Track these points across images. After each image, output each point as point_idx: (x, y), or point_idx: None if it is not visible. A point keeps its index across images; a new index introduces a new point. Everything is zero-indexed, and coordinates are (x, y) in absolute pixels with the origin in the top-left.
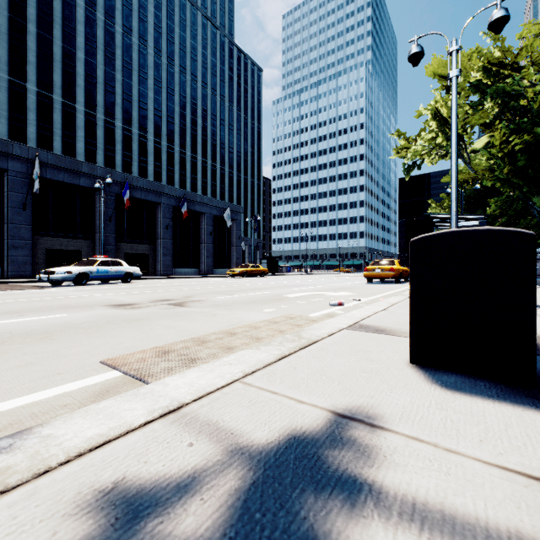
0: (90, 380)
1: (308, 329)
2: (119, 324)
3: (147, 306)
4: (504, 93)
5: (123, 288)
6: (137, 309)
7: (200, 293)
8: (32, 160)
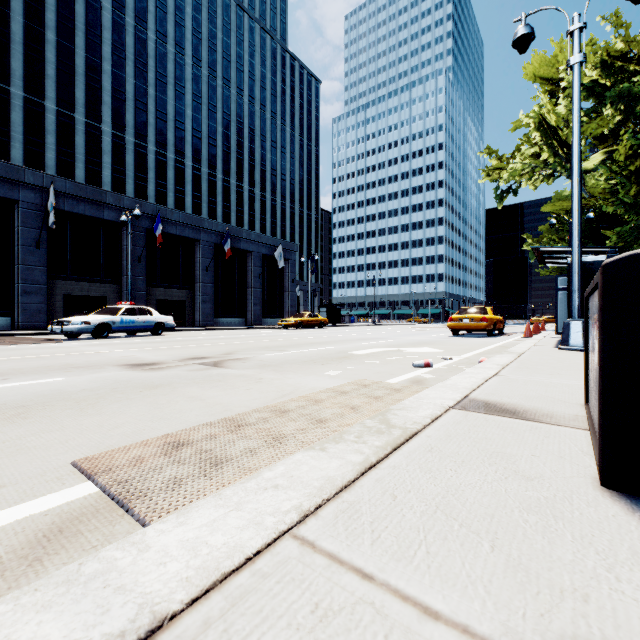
0: (42, 502)
1: (397, 409)
2: (128, 393)
3: (173, 367)
4: (630, 94)
5: (150, 343)
6: (159, 370)
7: (244, 348)
8: (47, 189)
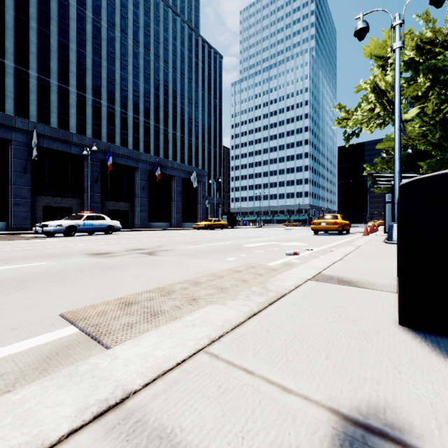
0: (43, 337)
1: (273, 280)
2: (92, 272)
3: (121, 255)
4: (436, 68)
5: (105, 239)
6: (112, 257)
7: (170, 243)
8: (31, 132)
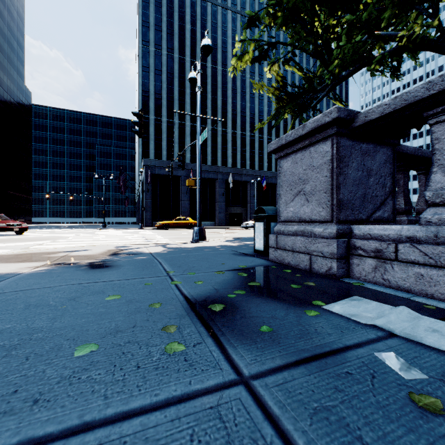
0: None
1: None
2: None
3: None
4: None
5: None
6: None
7: None
8: (225, 173)
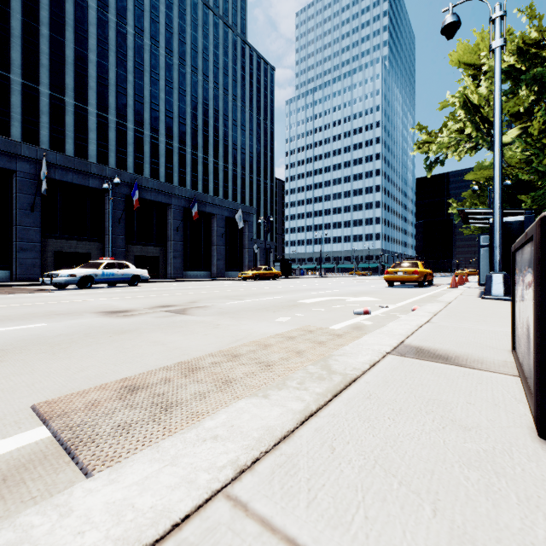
0: None
1: (338, 354)
2: (98, 338)
3: (142, 314)
4: (543, 76)
5: (127, 292)
6: (129, 317)
7: (207, 297)
8: (41, 161)
